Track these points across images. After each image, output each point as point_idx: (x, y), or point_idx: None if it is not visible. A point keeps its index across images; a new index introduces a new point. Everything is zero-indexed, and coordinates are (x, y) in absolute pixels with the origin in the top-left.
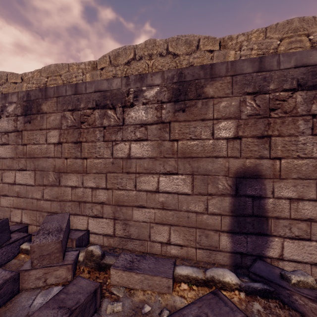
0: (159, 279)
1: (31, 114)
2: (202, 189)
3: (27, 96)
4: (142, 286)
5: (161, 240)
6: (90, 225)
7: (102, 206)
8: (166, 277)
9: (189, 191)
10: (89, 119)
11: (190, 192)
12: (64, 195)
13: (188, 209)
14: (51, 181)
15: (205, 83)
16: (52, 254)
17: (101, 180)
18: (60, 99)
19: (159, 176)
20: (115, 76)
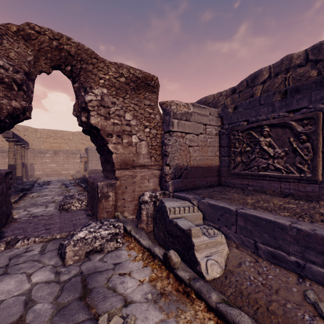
0: None
1: None
2: None
3: None
4: None
5: None
6: None
7: None
8: None
9: None
10: None
11: None
12: None
13: None
14: None
15: None
16: None
17: (2, 165)
18: None
19: None
20: None
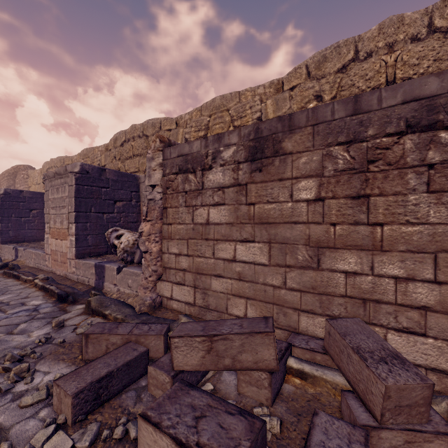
0: None
1: (262, 157)
2: None
3: (255, 132)
4: None
5: None
6: (392, 345)
7: (424, 314)
8: None
9: None
10: (389, 154)
11: None
12: (328, 285)
13: None
14: (300, 260)
15: None
16: (413, 407)
17: (422, 264)
18: (319, 127)
19: None
20: (319, 94)
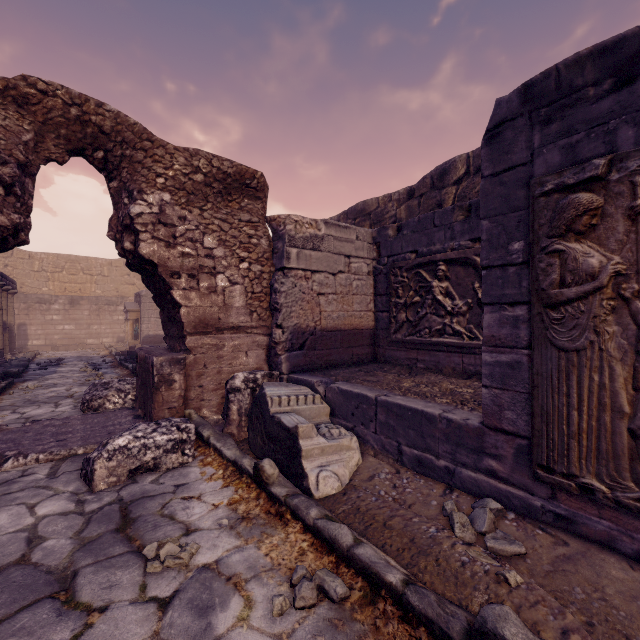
0: None
1: None
2: None
3: None
4: None
5: None
6: None
7: None
8: None
9: None
10: None
11: None
12: None
13: None
14: None
15: None
16: None
17: None
18: None
19: None
20: None
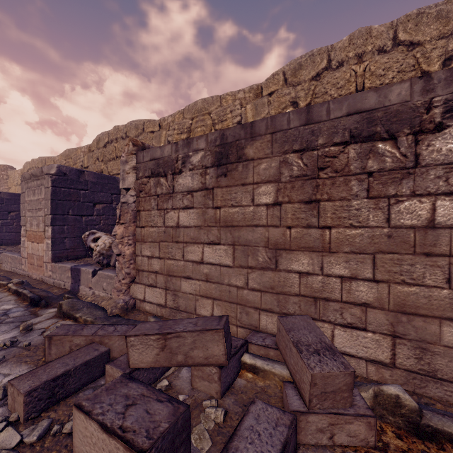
0: None
1: (227, 163)
2: None
3: (221, 139)
4: None
5: None
6: (338, 339)
7: (365, 310)
8: None
9: None
10: (336, 162)
11: None
12: (284, 285)
13: None
14: (261, 261)
15: None
16: (338, 393)
17: (363, 264)
18: (277, 135)
19: None
20: (295, 100)
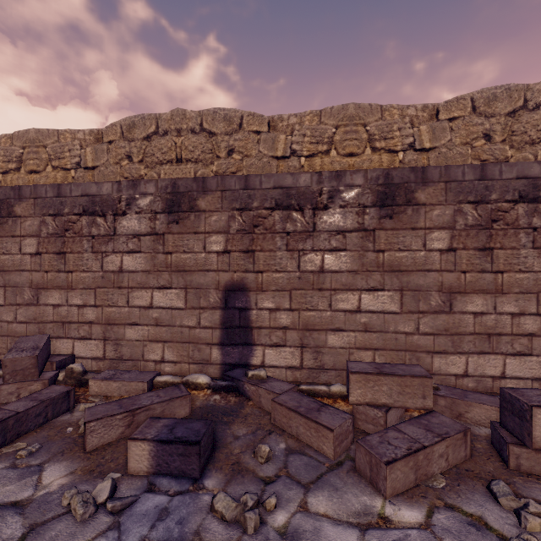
0: (135, 384)
1: None
2: (195, 303)
3: None
4: (120, 393)
5: (155, 358)
6: (77, 349)
7: (91, 326)
8: (142, 381)
9: (183, 306)
10: (76, 227)
11: (184, 307)
12: (44, 315)
13: (182, 324)
14: (27, 299)
15: (198, 196)
16: (27, 370)
17: (90, 296)
18: (38, 201)
19: (153, 290)
20: (129, 154)
